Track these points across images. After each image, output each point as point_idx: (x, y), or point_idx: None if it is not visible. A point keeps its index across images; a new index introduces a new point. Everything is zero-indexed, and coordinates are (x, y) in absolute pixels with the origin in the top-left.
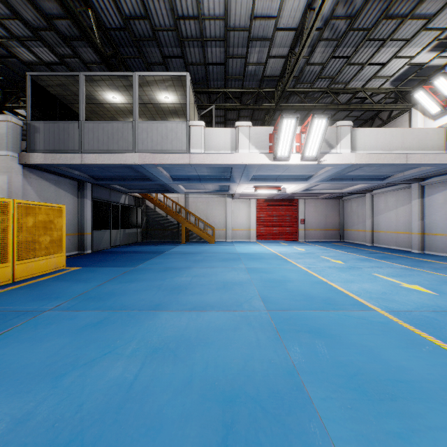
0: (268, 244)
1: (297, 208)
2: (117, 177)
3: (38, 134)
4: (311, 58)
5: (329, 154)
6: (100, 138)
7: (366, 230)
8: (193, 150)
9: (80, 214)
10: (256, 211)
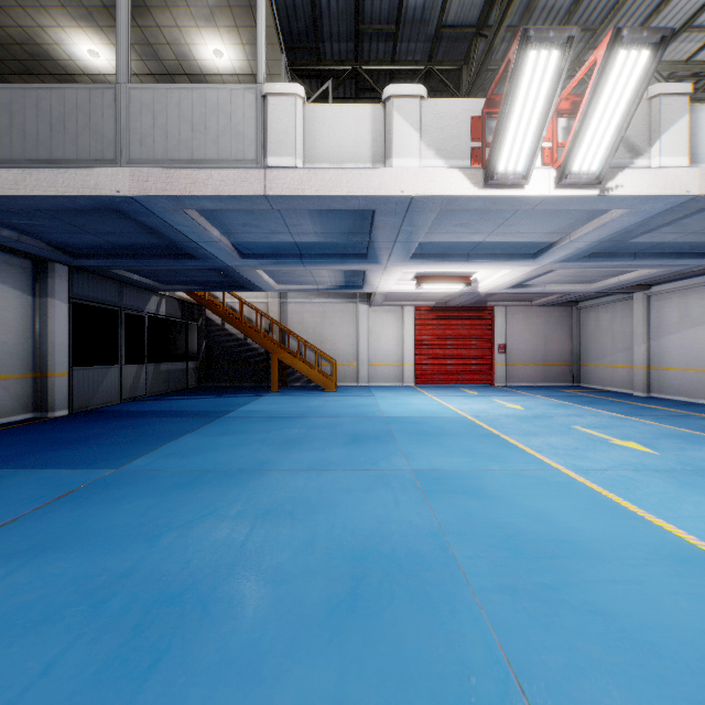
0: (440, 394)
1: (492, 323)
2: (119, 251)
3: None
4: None
5: (630, 169)
6: (31, 129)
7: (634, 365)
8: (272, 159)
9: (40, 331)
10: (415, 329)
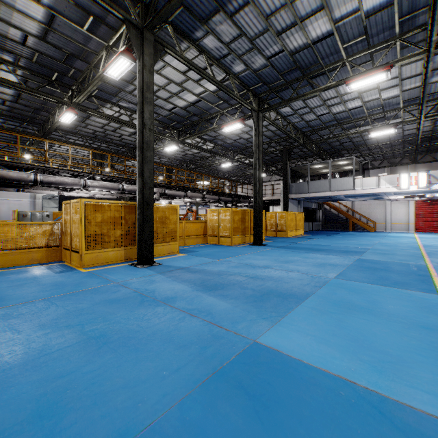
0: (420, 234)
1: None
2: (316, 198)
3: (293, 188)
4: (436, 124)
5: (436, 184)
6: (316, 187)
7: None
8: (356, 188)
9: None
10: (414, 209)
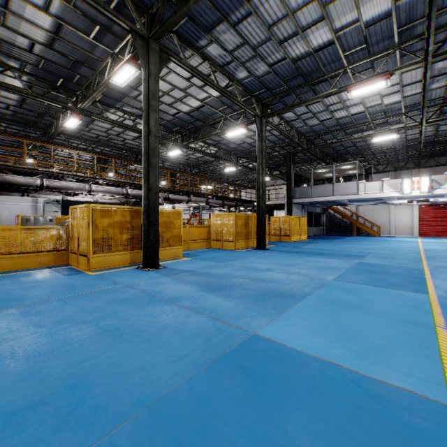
0: (424, 238)
1: None
2: (320, 202)
3: (297, 192)
4: (438, 129)
5: (438, 189)
6: (319, 191)
7: None
8: (359, 193)
9: None
10: (418, 214)
